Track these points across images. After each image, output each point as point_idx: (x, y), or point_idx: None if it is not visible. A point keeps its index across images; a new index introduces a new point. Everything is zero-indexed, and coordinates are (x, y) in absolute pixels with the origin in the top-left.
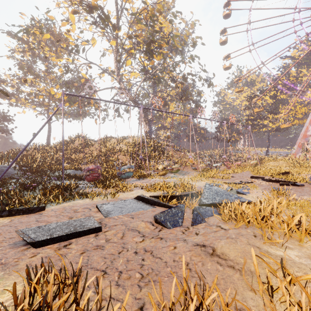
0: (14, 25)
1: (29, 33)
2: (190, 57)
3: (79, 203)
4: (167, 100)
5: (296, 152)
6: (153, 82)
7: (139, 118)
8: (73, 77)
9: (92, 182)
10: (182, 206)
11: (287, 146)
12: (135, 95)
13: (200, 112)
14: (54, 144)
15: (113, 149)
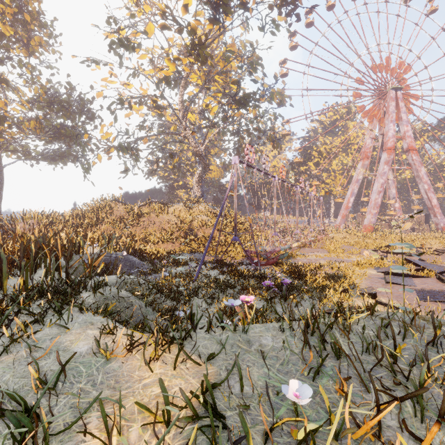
0: (98, 27)
1: (128, 49)
2: (273, 115)
3: (364, 283)
4: (208, 153)
5: (340, 223)
6: (208, 130)
7: (149, 170)
8: (45, 89)
9: (263, 267)
10: (440, 275)
11: (349, 219)
12: (204, 149)
13: (301, 183)
14: (73, 211)
15: (195, 222)
